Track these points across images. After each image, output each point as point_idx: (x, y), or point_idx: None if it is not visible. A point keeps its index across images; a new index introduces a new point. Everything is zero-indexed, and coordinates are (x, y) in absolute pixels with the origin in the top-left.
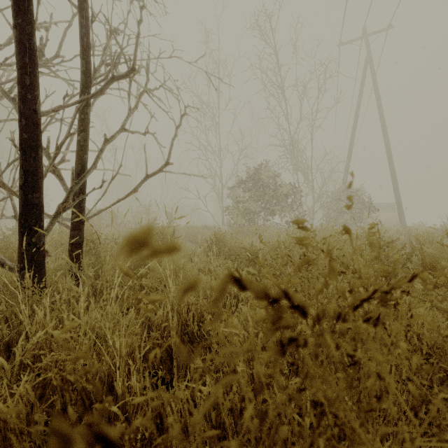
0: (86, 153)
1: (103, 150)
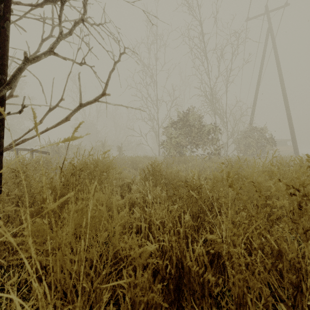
0: (3, 73)
1: (22, 69)
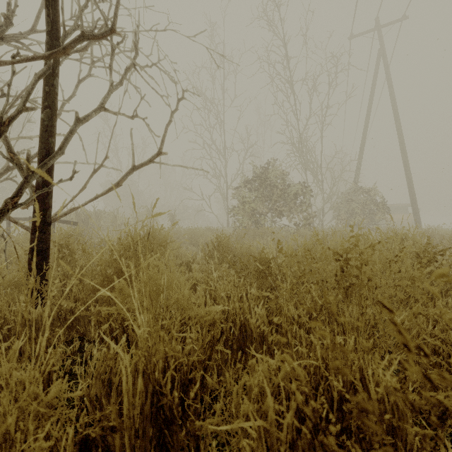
0: (52, 136)
1: (73, 131)
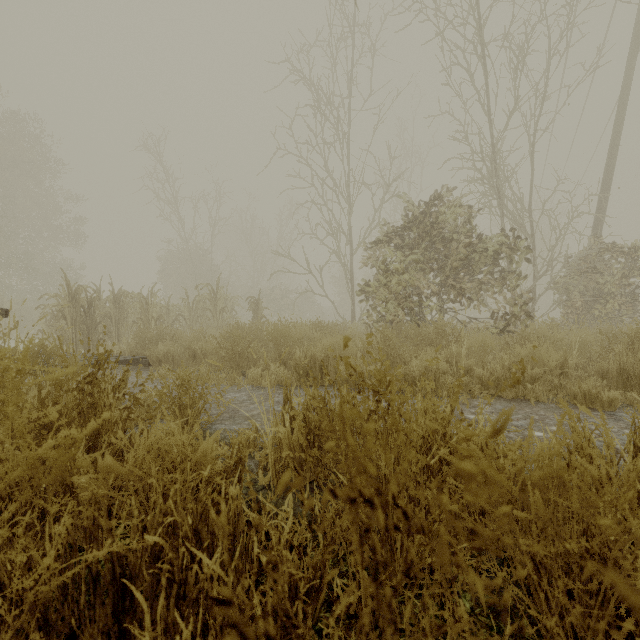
0: None
1: None
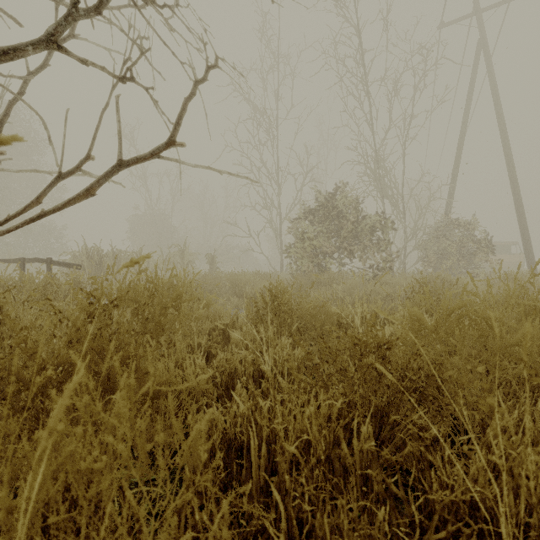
0: None
1: None
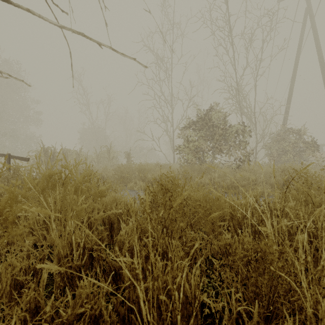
0: None
1: None
